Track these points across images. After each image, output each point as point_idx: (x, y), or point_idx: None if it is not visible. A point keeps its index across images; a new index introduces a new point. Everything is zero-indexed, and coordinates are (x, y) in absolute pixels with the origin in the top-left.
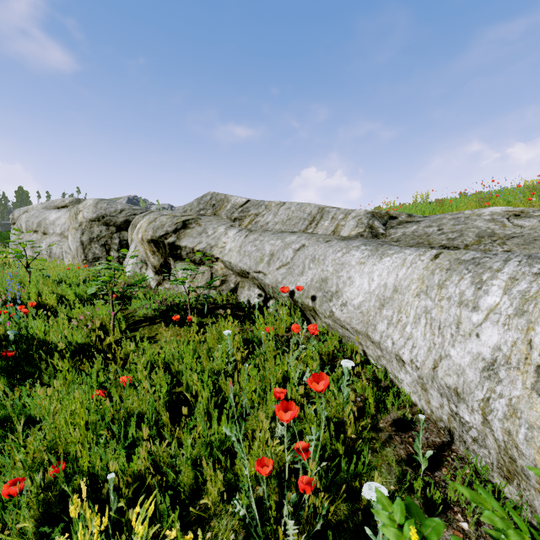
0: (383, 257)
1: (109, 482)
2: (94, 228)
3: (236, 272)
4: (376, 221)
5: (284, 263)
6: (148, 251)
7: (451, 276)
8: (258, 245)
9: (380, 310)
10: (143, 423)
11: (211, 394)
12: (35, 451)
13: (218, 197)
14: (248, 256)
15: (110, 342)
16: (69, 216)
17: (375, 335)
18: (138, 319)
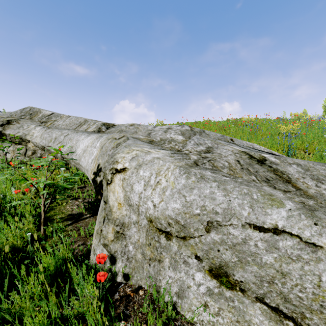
0: (88, 137)
1: None
2: None
3: (41, 148)
4: (104, 126)
5: (60, 142)
6: None
7: (96, 140)
8: (50, 134)
9: (83, 154)
10: None
11: None
12: None
13: (34, 109)
14: (45, 139)
15: None
16: None
17: (81, 162)
18: None
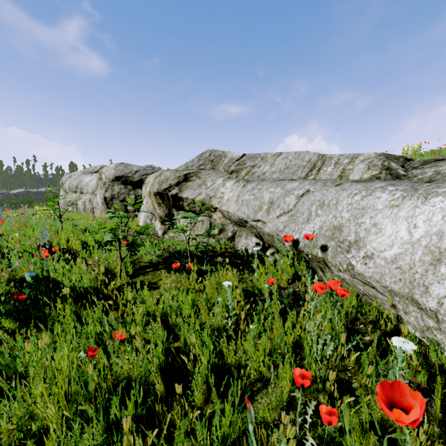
0: (429, 197)
1: None
2: (116, 187)
3: (234, 221)
4: (392, 162)
5: (286, 211)
6: (155, 203)
7: None
8: (256, 194)
9: (433, 267)
10: (135, 389)
11: (210, 359)
12: (1, 431)
13: (216, 153)
14: (246, 204)
15: (117, 287)
16: (98, 178)
17: (428, 300)
18: (144, 264)
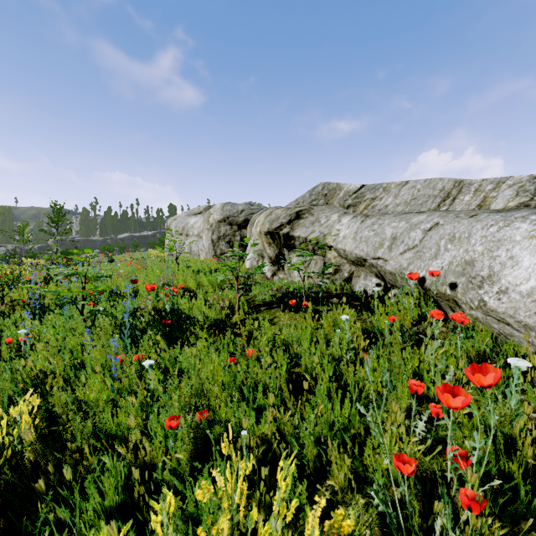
0: None
1: (242, 438)
2: (221, 228)
3: (350, 260)
4: None
5: (410, 246)
6: (265, 242)
7: None
8: (377, 230)
9: None
10: (267, 395)
11: (331, 378)
12: (186, 398)
13: (329, 186)
14: (365, 241)
15: (236, 321)
16: (203, 220)
17: None
18: (258, 303)
